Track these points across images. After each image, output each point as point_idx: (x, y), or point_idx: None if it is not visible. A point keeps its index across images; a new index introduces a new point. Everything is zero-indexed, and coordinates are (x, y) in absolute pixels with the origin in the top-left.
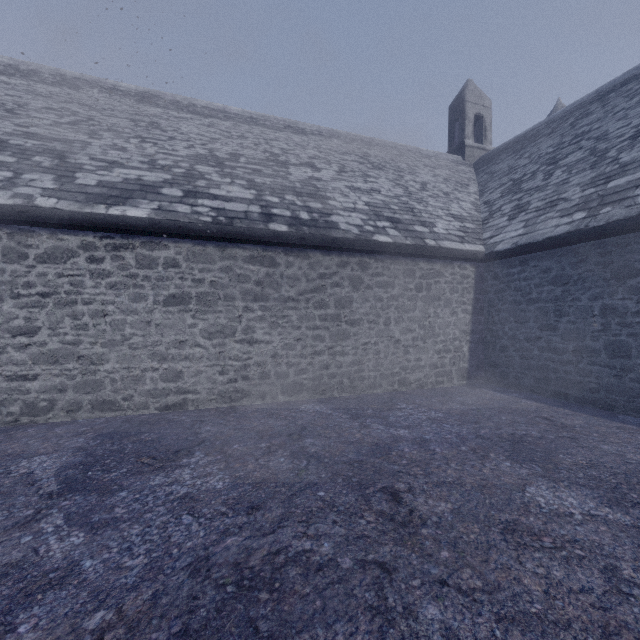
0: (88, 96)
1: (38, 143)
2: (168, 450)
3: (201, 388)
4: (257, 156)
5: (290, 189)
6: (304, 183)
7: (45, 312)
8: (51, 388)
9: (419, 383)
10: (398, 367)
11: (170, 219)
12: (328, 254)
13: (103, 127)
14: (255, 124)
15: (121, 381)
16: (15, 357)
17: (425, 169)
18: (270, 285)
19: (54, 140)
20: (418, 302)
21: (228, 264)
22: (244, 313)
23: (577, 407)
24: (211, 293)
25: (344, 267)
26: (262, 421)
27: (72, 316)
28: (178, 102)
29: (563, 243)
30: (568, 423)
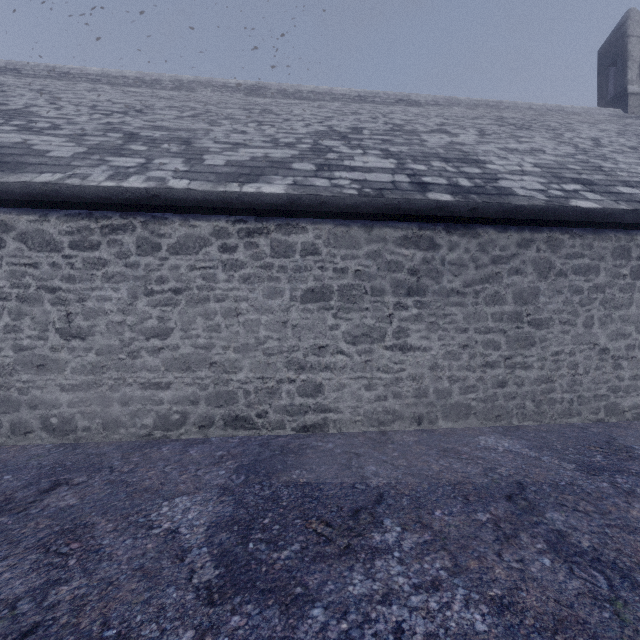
0: (203, 95)
1: (165, 133)
2: (340, 508)
3: (344, 406)
4: (380, 128)
5: (433, 155)
6: (447, 148)
7: (177, 311)
8: (183, 399)
9: (636, 412)
10: (604, 387)
11: (310, 194)
12: (504, 230)
13: (220, 117)
14: (364, 102)
15: (255, 394)
16: (148, 362)
17: (583, 125)
18: (428, 274)
19: (179, 130)
20: (635, 294)
21: (376, 248)
22: (395, 311)
23: None
24: (355, 286)
25: (526, 247)
26: (442, 463)
27: (204, 315)
28: (284, 90)
29: None
30: None
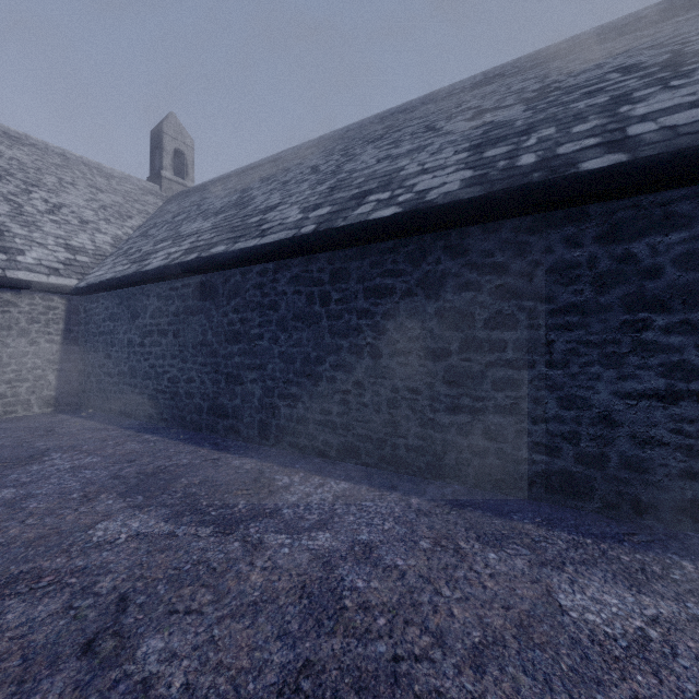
0: None
1: None
2: None
3: None
4: None
5: None
6: None
7: None
8: None
9: None
10: None
11: None
12: None
13: None
14: None
15: None
16: None
17: (85, 190)
18: None
19: None
20: None
21: None
22: None
23: (111, 419)
24: None
25: None
26: None
27: None
28: None
29: (109, 287)
30: (61, 431)
